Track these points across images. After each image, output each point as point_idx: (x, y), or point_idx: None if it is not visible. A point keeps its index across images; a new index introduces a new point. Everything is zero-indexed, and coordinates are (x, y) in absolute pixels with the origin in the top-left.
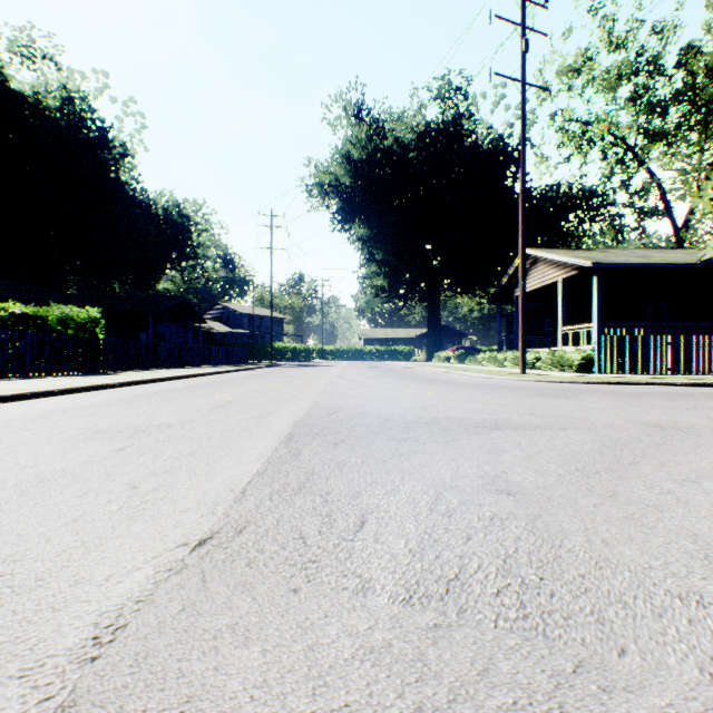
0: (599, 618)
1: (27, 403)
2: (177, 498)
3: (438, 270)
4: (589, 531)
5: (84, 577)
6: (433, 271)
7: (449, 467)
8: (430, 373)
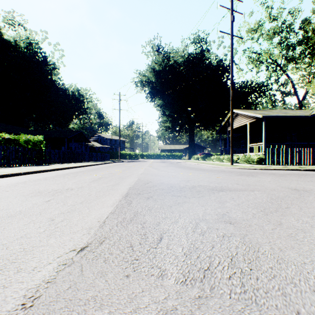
0: (283, 293)
1: (8, 179)
2: (72, 225)
3: (193, 119)
4: (271, 243)
5: (22, 268)
6: (191, 119)
7: (201, 209)
8: (190, 165)
